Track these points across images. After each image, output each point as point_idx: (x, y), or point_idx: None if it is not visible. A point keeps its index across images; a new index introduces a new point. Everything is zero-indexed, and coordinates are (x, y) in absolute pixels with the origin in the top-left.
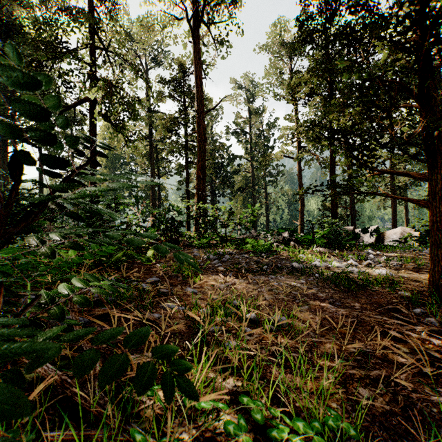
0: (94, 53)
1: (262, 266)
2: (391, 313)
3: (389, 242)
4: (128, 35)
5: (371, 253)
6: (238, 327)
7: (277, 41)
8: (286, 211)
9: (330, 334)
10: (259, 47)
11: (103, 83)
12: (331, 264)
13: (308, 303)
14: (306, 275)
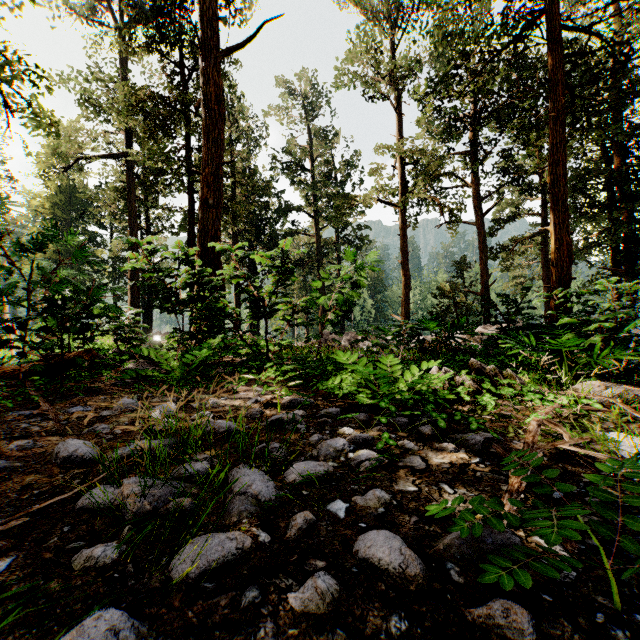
0: None
1: None
2: None
3: None
4: None
5: None
6: None
7: None
8: (369, 303)
9: None
10: None
11: None
12: None
13: None
14: None
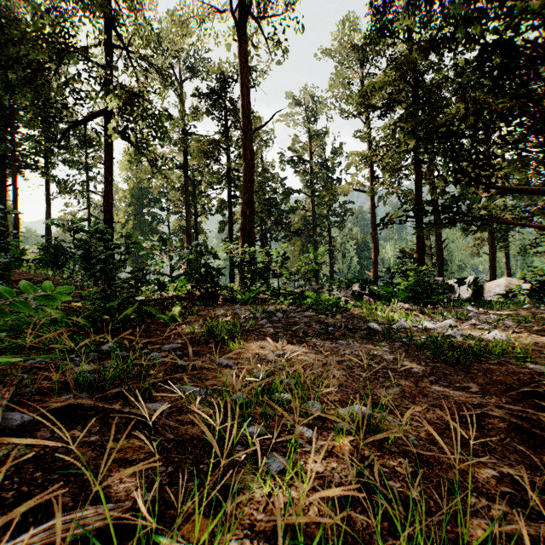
0: (110, 54)
1: (327, 327)
2: (535, 401)
3: (490, 296)
4: (153, 31)
5: (472, 310)
6: (292, 426)
7: (344, 44)
8: (355, 260)
9: (444, 439)
10: (321, 52)
11: (120, 90)
12: (421, 324)
13: (398, 383)
14: (390, 340)
